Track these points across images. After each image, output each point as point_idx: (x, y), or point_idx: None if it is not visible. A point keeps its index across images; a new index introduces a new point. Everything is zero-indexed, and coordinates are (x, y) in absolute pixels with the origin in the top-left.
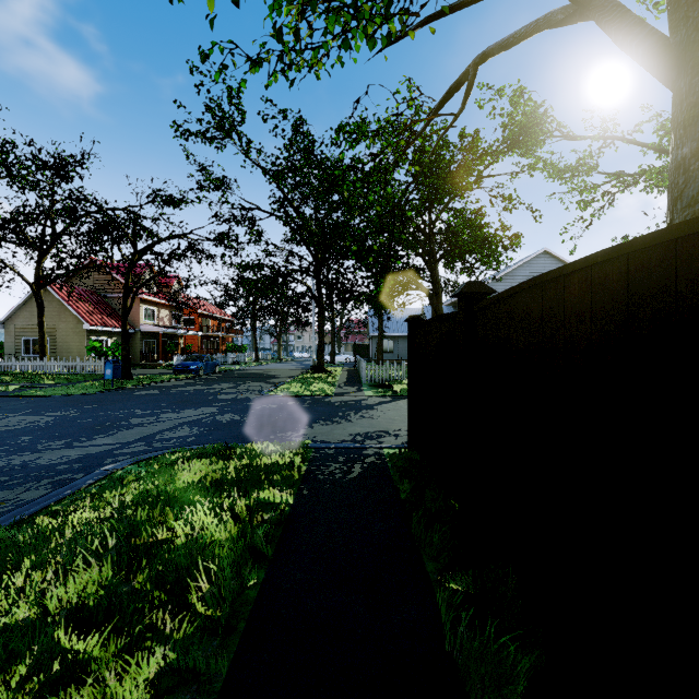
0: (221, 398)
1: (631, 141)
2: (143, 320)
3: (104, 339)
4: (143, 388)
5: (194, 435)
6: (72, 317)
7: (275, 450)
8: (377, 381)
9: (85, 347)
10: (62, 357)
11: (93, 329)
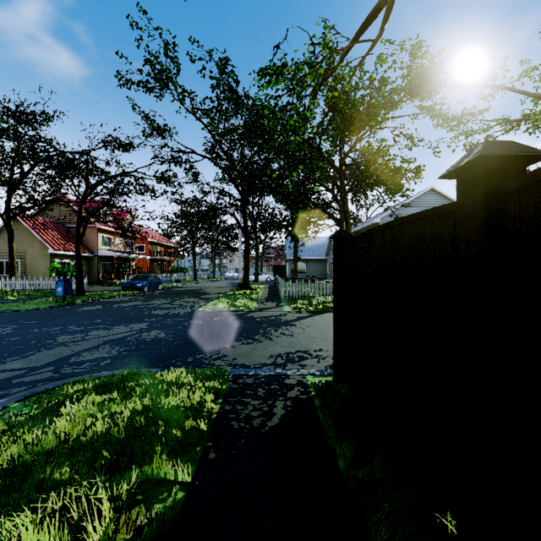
0: (154, 313)
1: (514, 89)
2: (101, 246)
3: (67, 261)
4: (90, 303)
5: (111, 356)
6: (39, 243)
7: (186, 383)
8: (294, 297)
9: (48, 268)
10: (31, 277)
11: (57, 253)
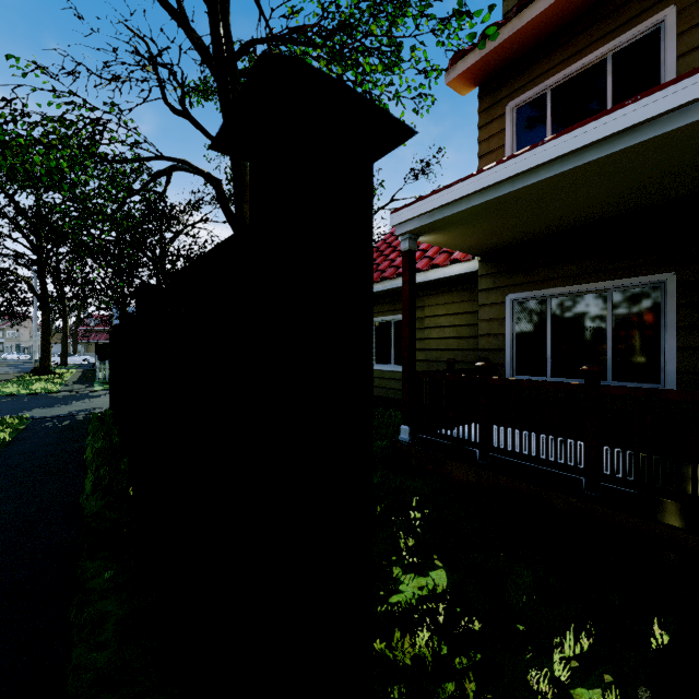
0: None
1: None
2: None
3: None
4: None
5: None
6: None
7: None
8: None
9: None
10: None
11: None
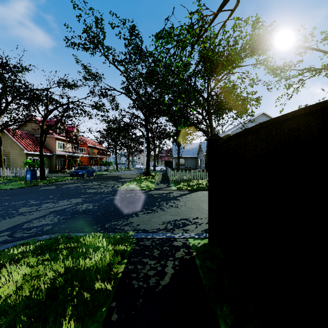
0: (88, 191)
1: (317, 49)
2: (57, 148)
3: (36, 158)
4: (48, 185)
5: (53, 223)
6: (18, 146)
7: (100, 246)
8: (178, 181)
9: (23, 162)
10: (13, 168)
11: (29, 153)
